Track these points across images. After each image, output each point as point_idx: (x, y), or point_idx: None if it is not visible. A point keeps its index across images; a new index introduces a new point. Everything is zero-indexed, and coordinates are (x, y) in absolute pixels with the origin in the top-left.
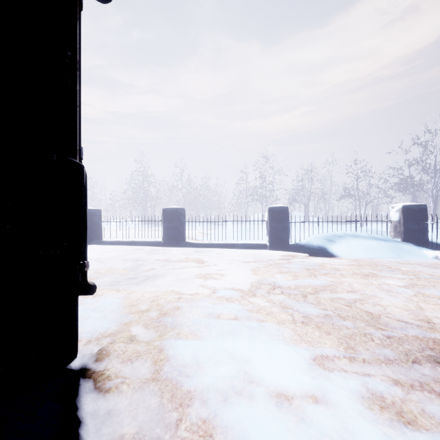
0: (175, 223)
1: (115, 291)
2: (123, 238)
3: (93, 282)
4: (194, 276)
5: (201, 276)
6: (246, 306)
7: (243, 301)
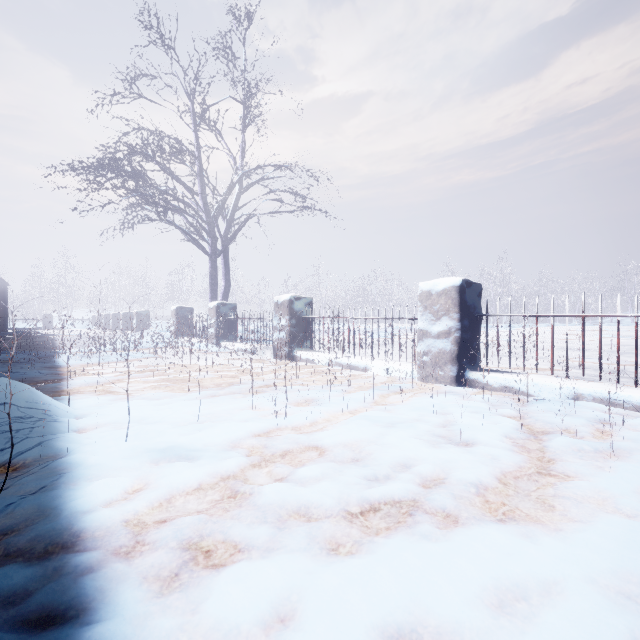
0: None
1: None
2: None
3: None
4: None
5: None
6: None
7: None
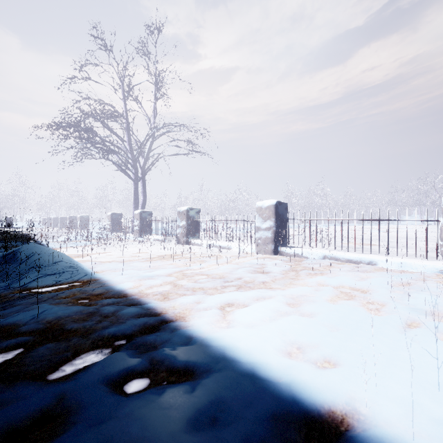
0: None
1: None
2: None
3: None
4: None
5: None
6: None
7: None
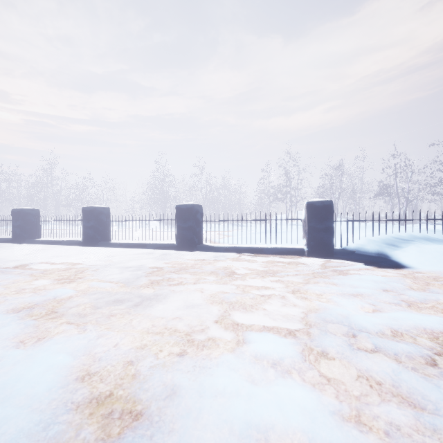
0: (190, 222)
1: (79, 330)
2: (136, 240)
3: (60, 307)
4: (212, 300)
5: (222, 299)
6: (323, 399)
7: (309, 374)
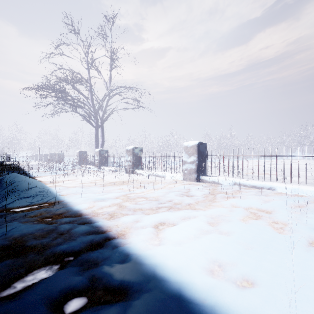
0: None
1: None
2: None
3: None
4: None
5: None
6: None
7: None
